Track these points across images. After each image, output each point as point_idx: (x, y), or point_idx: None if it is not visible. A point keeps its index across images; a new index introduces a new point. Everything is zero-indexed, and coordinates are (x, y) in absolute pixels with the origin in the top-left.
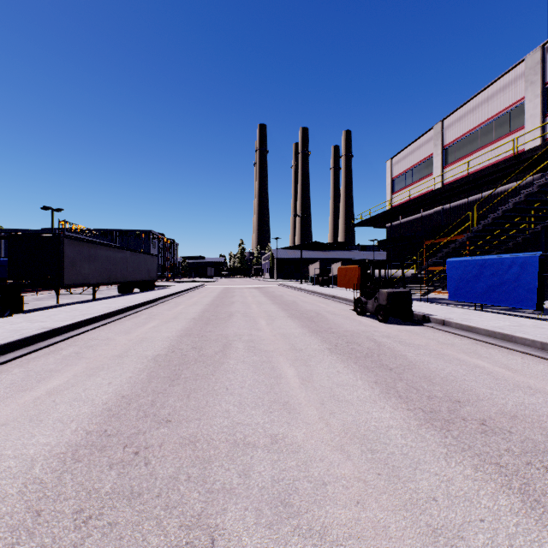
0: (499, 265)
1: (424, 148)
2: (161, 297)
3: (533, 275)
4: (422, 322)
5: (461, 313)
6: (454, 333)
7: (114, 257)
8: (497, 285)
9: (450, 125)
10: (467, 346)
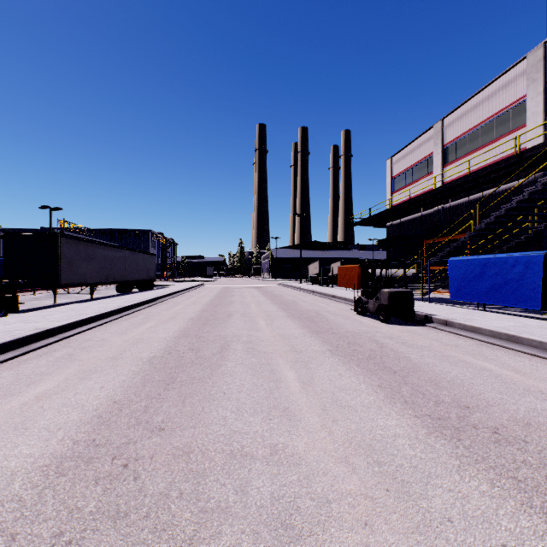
0: (502, 265)
1: (424, 147)
2: (159, 297)
3: (537, 274)
4: (424, 322)
5: (463, 313)
6: (457, 334)
7: (112, 256)
8: (500, 285)
9: (451, 123)
10: (472, 347)
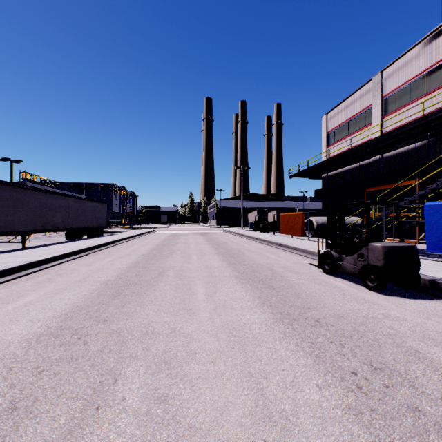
0: None
1: (361, 100)
2: (95, 246)
3: None
4: (436, 292)
5: None
6: None
7: (51, 203)
8: None
9: (391, 74)
10: None
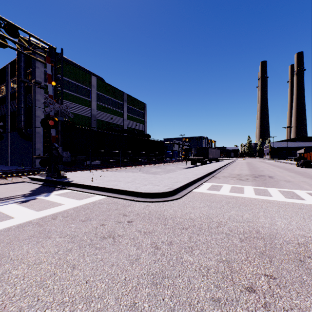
0: None
1: None
2: (230, 162)
3: None
4: None
5: None
6: None
7: (213, 151)
8: None
9: None
10: None
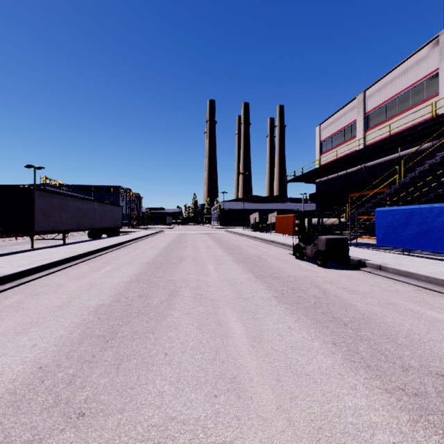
0: (427, 214)
1: (348, 115)
2: (122, 242)
3: None
4: (358, 266)
5: (392, 258)
6: (393, 278)
7: (82, 207)
8: (425, 232)
9: (371, 95)
10: (413, 293)
